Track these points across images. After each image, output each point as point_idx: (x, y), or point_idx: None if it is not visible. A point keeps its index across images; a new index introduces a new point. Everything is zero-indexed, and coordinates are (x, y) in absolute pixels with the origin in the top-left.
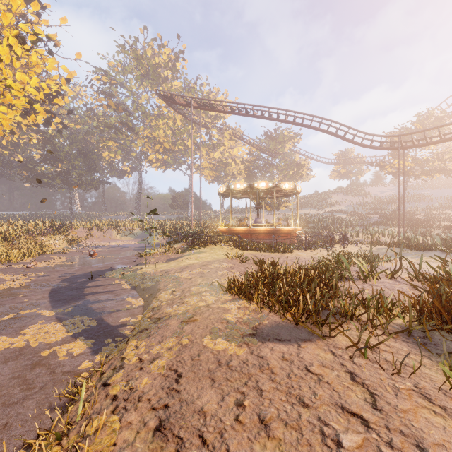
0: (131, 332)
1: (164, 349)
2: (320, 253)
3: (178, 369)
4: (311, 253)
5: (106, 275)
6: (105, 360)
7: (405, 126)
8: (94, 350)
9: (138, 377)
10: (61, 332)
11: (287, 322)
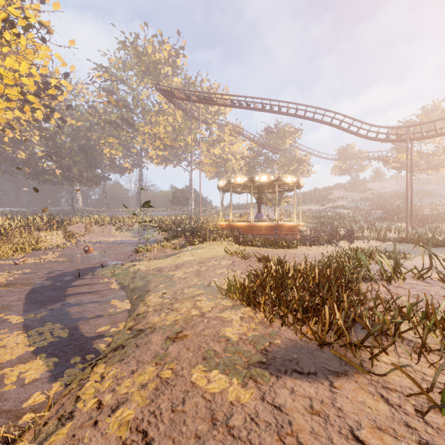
0: (108, 346)
1: (136, 387)
2: (326, 249)
3: (149, 429)
4: (316, 249)
5: (96, 272)
6: (62, 392)
7: (410, 119)
8: (54, 374)
9: (87, 442)
10: (22, 347)
11: (306, 341)
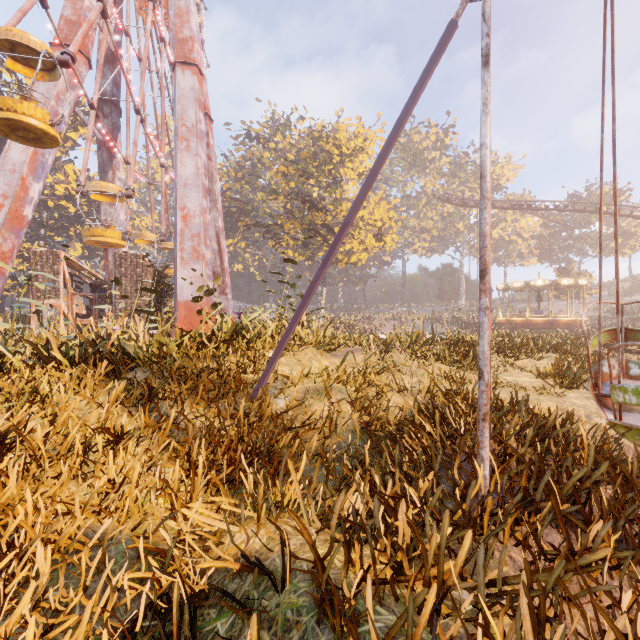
0: None
1: None
2: None
3: None
4: None
5: None
6: None
7: None
8: None
9: None
10: None
11: None
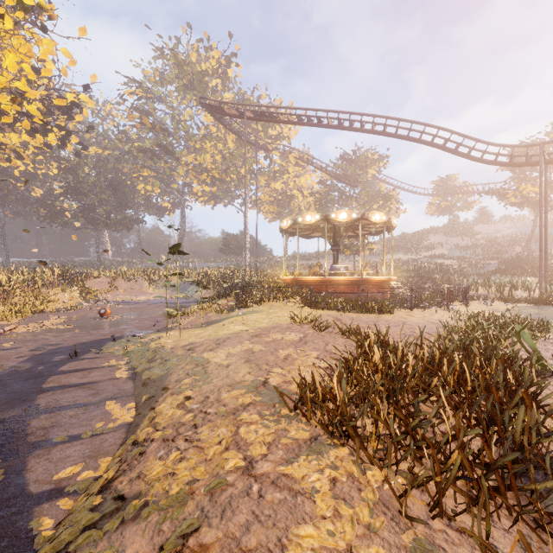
0: (58, 525)
1: None
2: (436, 314)
3: None
4: (421, 314)
5: (103, 348)
6: None
7: (536, 138)
8: None
9: None
10: None
11: None
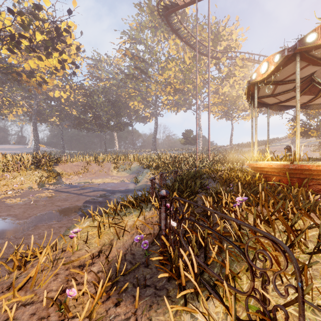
0: None
1: None
2: None
3: None
4: None
5: None
6: None
7: None
8: None
9: None
10: None
11: None
